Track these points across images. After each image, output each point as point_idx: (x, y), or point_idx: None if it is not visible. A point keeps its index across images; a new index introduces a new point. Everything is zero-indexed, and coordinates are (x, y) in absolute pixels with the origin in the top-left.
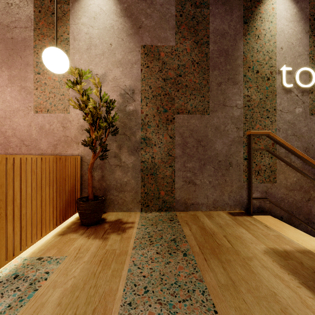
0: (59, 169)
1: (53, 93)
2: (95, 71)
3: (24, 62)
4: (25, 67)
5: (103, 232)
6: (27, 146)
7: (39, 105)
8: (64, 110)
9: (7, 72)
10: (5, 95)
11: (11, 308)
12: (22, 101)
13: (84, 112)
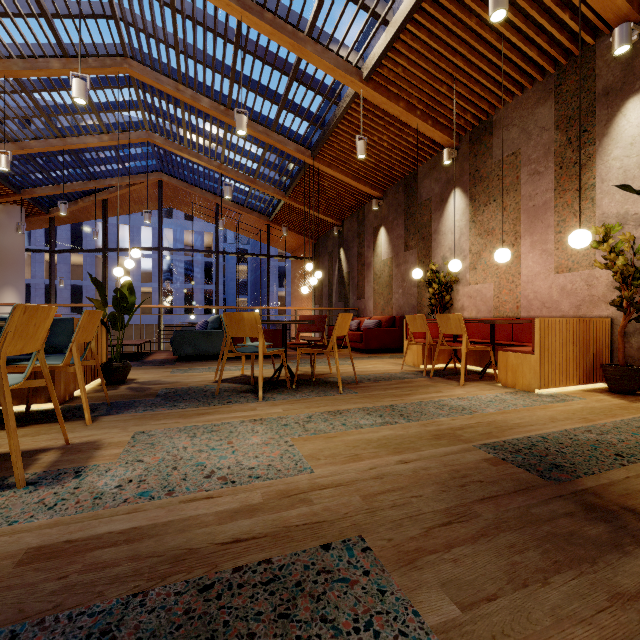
0: (582, 331)
1: (576, 250)
2: (632, 211)
3: (545, 225)
4: (546, 229)
5: (633, 399)
6: (547, 308)
7: (560, 265)
8: (589, 266)
9: (529, 239)
10: (527, 261)
11: (553, 401)
12: (542, 264)
13: (612, 271)
